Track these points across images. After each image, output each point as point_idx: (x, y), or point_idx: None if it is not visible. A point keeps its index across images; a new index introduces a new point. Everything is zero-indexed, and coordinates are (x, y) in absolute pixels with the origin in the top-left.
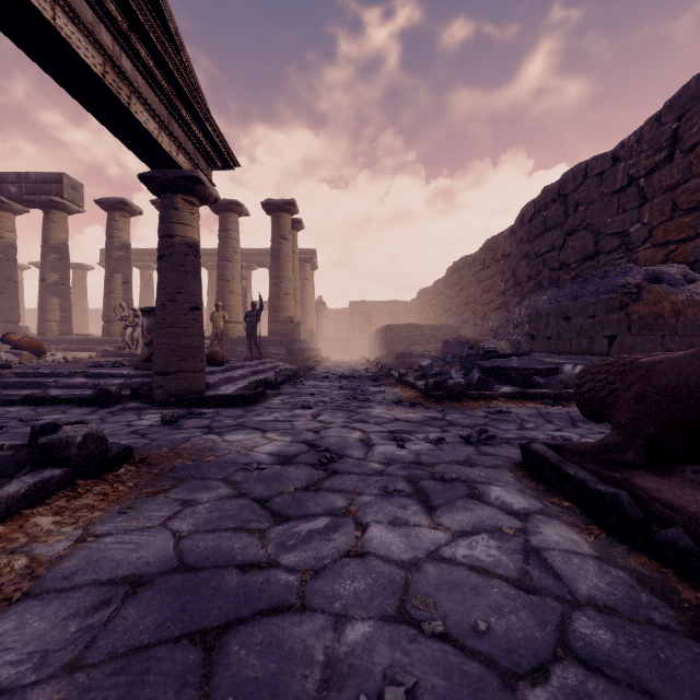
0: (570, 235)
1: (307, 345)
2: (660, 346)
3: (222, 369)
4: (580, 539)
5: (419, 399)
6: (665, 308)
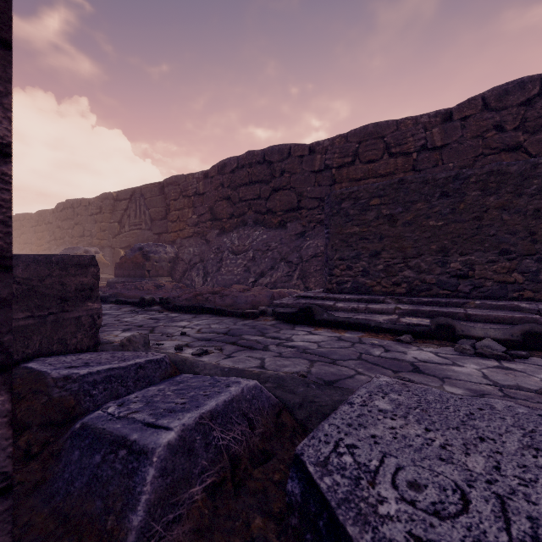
0: (76, 225)
1: None
2: None
3: None
4: None
5: None
6: None
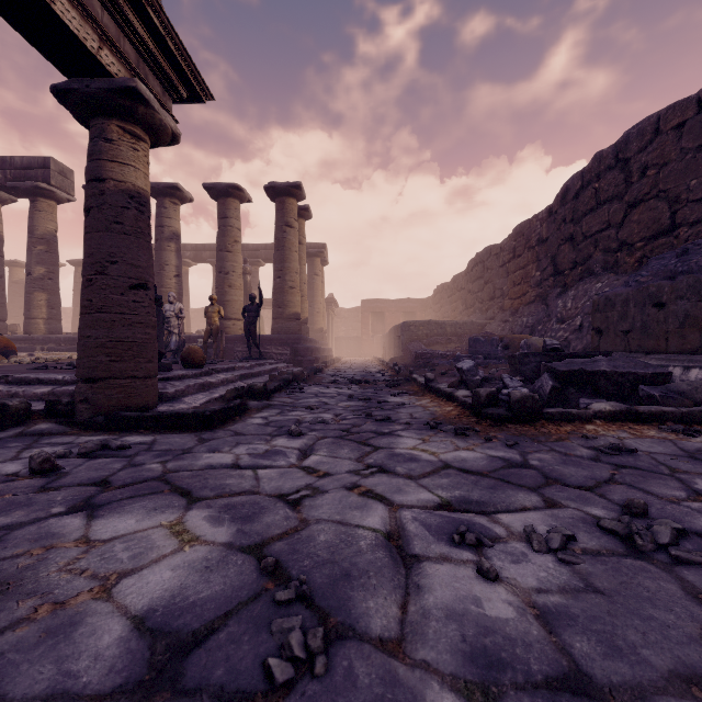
0: (633, 208)
1: (316, 344)
2: None
3: (199, 372)
4: None
5: (465, 420)
6: None
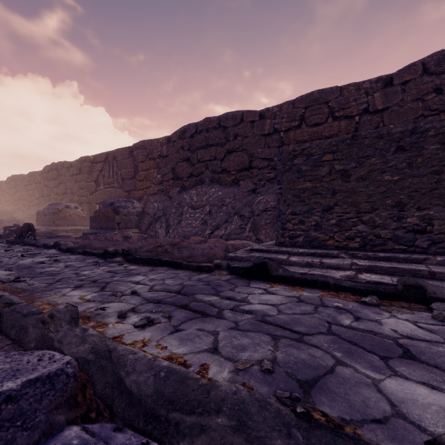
0: (60, 184)
1: None
2: (66, 224)
3: None
4: (7, 245)
5: None
6: (67, 215)
